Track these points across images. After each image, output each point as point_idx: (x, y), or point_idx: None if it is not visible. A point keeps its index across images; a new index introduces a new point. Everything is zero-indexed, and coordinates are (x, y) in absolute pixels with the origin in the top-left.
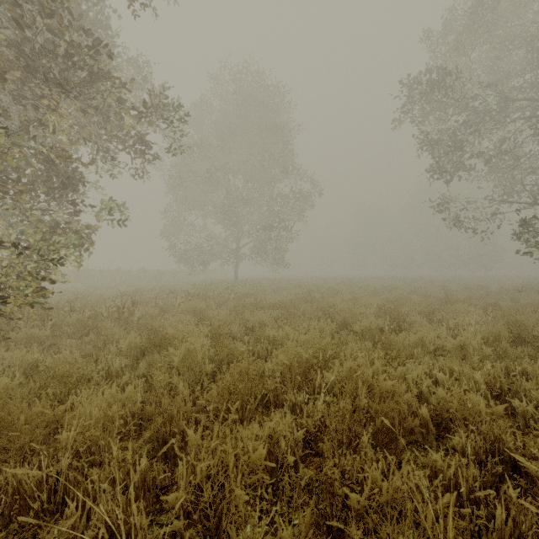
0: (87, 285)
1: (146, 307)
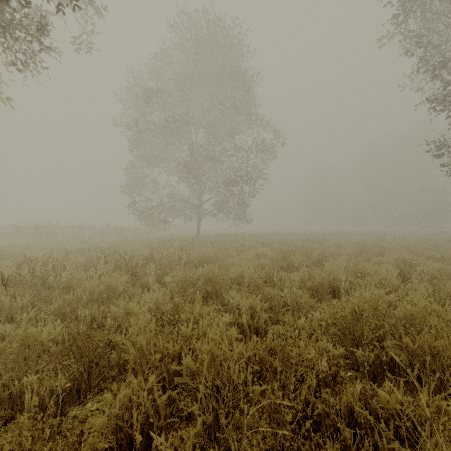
0: (36, 242)
1: None
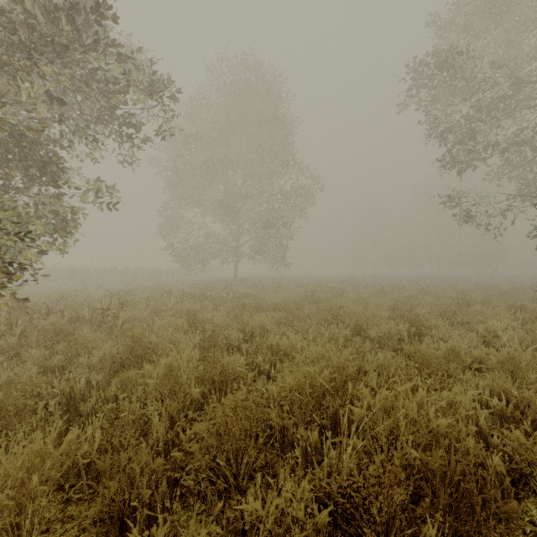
0: (80, 284)
1: (134, 309)
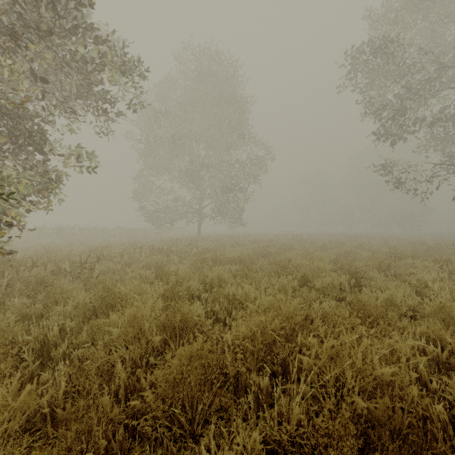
0: (66, 241)
1: (109, 262)
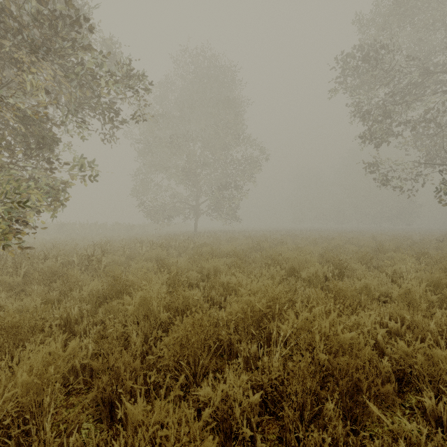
0: (68, 236)
1: (114, 256)
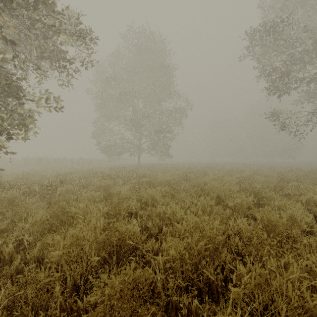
0: (43, 168)
1: (68, 185)
